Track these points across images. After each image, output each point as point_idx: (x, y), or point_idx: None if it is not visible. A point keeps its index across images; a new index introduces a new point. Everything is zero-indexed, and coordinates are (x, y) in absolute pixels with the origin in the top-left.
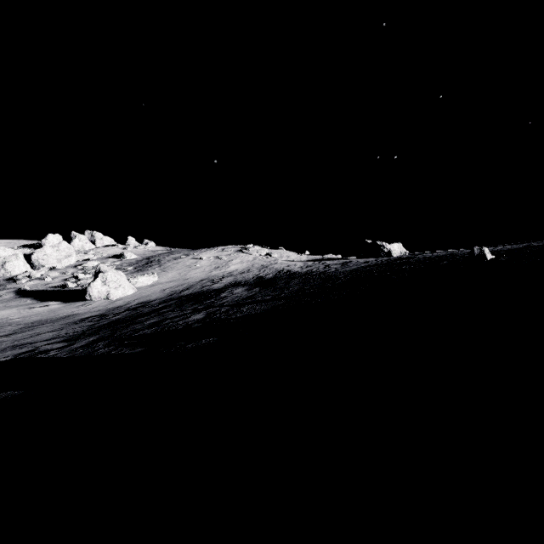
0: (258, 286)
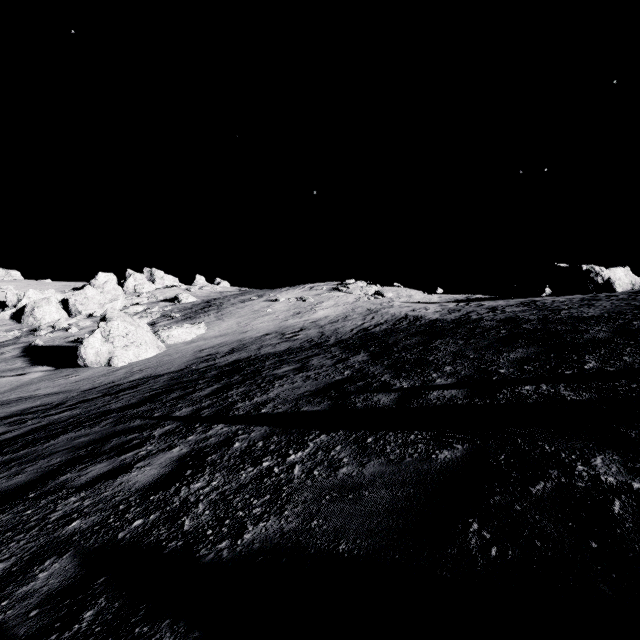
0: (360, 352)
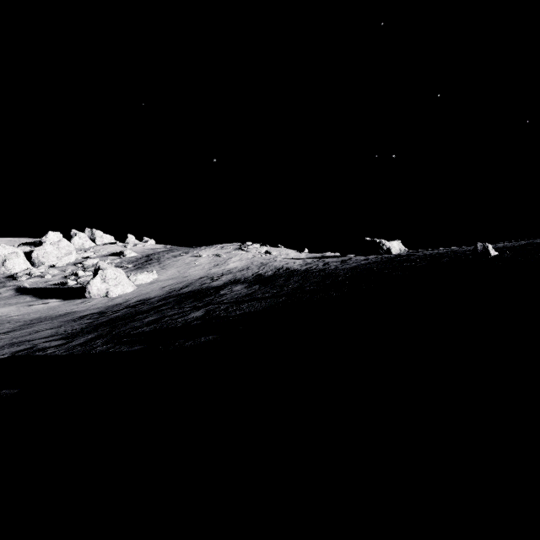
0: (258, 284)
